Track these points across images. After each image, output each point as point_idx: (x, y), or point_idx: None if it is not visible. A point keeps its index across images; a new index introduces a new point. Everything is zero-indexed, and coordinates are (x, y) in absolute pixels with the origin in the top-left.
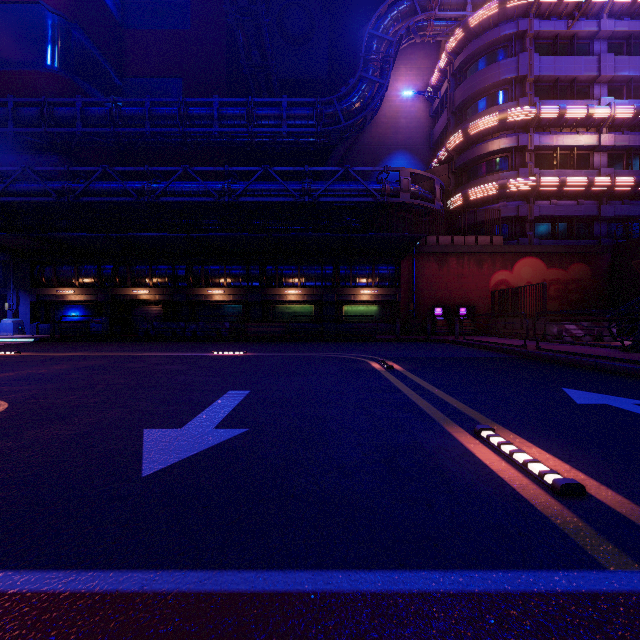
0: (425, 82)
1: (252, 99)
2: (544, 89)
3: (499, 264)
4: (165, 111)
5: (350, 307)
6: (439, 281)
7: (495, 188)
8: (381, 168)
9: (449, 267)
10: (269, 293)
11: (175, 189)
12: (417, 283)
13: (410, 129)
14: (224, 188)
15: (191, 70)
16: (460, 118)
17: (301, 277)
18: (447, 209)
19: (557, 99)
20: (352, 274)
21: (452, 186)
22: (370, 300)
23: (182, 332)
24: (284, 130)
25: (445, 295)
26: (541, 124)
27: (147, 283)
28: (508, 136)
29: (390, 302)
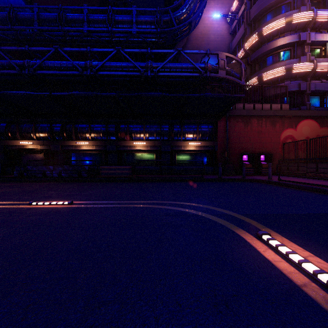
0: (226, 12)
1: (111, 7)
2: (315, 3)
3: (287, 124)
4: (49, 15)
5: (181, 155)
6: (245, 136)
7: (283, 70)
8: (204, 51)
9: (252, 126)
10: (122, 144)
11: (49, 64)
12: (229, 137)
13: (217, 42)
14: (86, 64)
15: (77, 4)
16: (254, 28)
17: (145, 133)
18: (250, 85)
19: (326, 9)
20: (182, 131)
21: (248, 74)
22: (195, 149)
23: (50, 173)
24: (134, 30)
25: (249, 146)
26: (315, 26)
27: (32, 137)
28: (291, 35)
29: (209, 151)
